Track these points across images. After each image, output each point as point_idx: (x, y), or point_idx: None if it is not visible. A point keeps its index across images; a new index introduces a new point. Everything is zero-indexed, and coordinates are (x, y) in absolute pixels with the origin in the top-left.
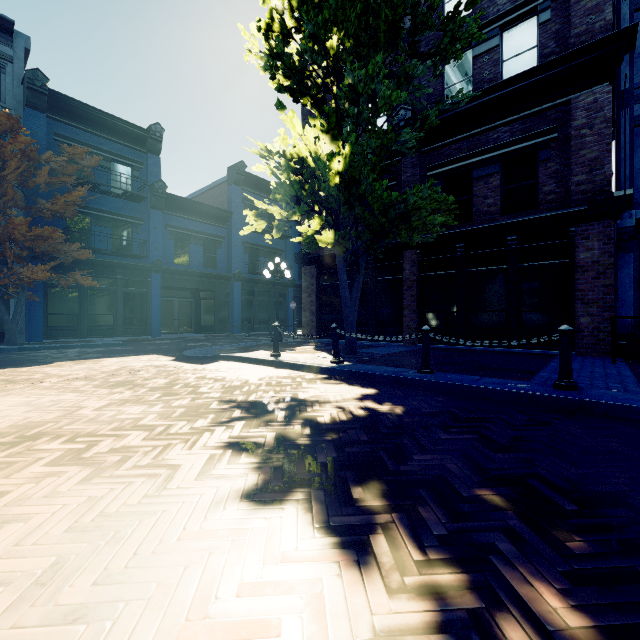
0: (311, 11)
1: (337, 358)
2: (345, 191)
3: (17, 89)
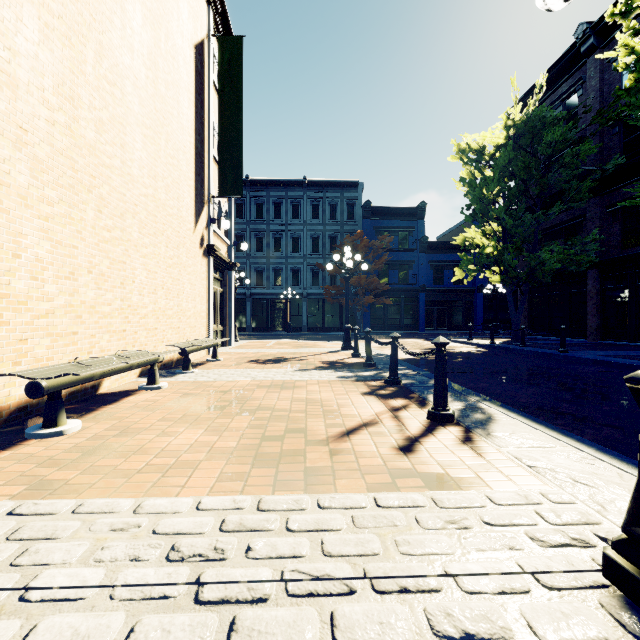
0: (471, 192)
1: (492, 341)
2: (500, 257)
3: (359, 211)
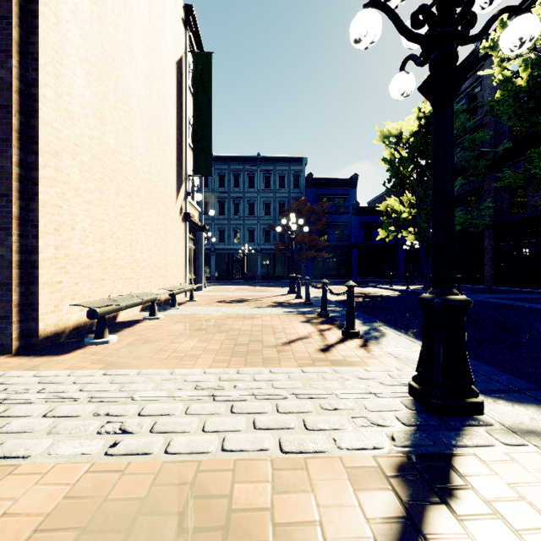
0: (390, 169)
1: (407, 287)
2: (413, 221)
3: (303, 181)
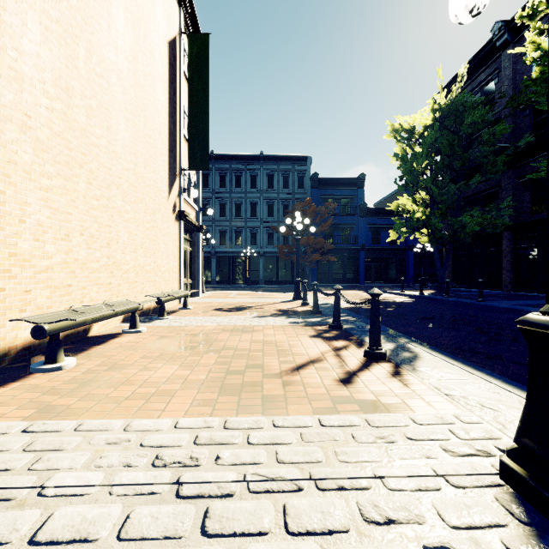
0: (403, 165)
1: (421, 292)
2: (427, 221)
3: (308, 181)
